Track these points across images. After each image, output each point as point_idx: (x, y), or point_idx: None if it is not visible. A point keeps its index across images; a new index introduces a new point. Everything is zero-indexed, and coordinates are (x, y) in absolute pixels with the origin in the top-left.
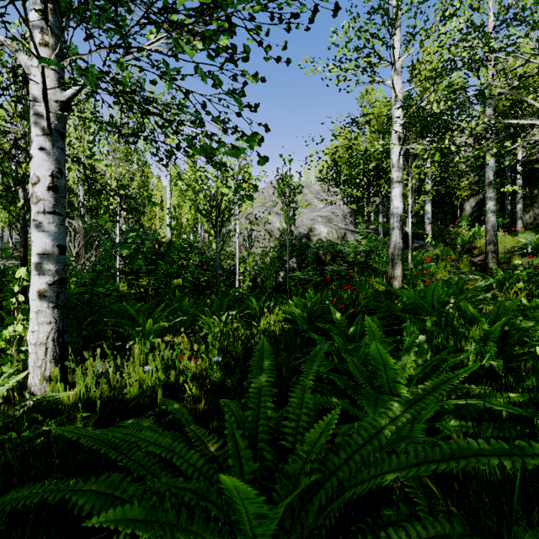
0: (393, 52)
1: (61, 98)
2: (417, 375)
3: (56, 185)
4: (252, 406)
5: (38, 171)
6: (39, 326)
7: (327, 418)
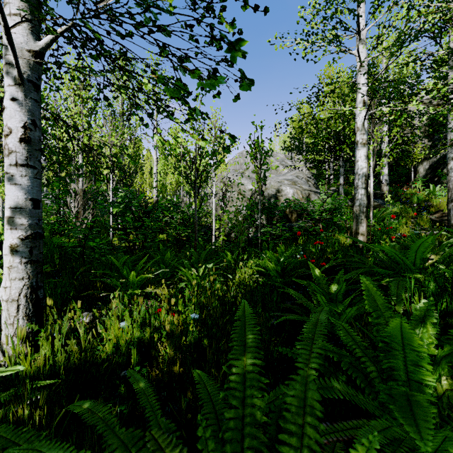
0: (359, 22)
1: (34, 47)
2: (446, 358)
3: (28, 137)
4: (234, 403)
5: (10, 122)
6: (11, 282)
7: (356, 452)
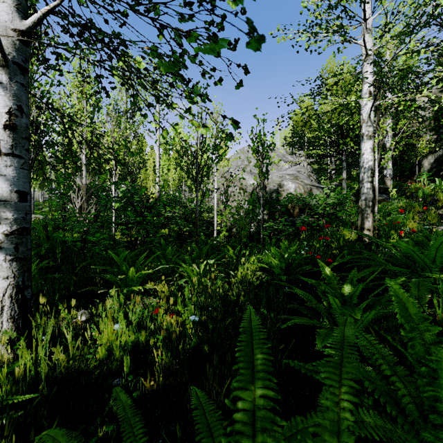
0: (365, 11)
1: (20, 26)
2: None
3: (14, 124)
4: None
5: None
6: None
7: None
